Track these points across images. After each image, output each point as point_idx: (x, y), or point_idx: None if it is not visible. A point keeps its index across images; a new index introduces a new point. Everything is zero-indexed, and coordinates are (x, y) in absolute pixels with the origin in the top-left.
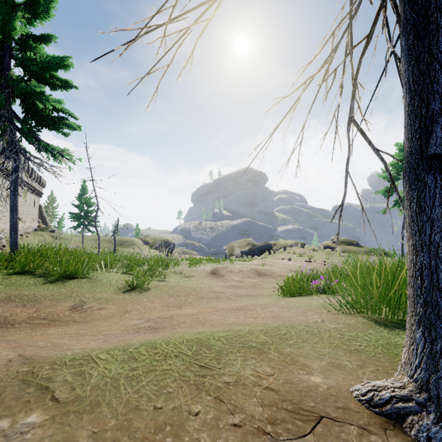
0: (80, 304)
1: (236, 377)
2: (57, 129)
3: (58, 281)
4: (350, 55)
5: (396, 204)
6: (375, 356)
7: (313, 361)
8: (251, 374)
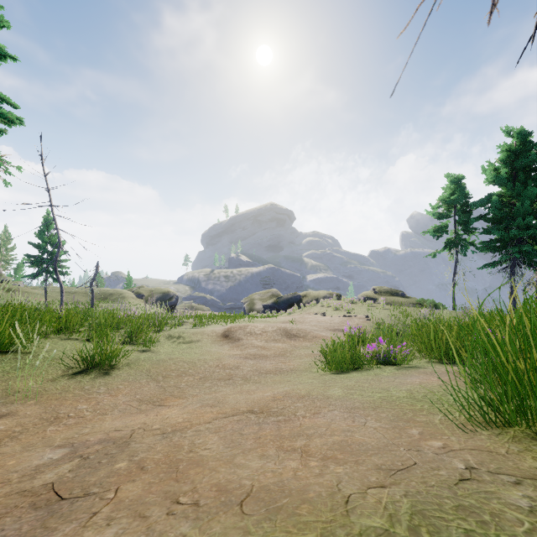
0: None
1: None
2: None
3: None
4: None
5: (446, 247)
6: None
7: None
8: None
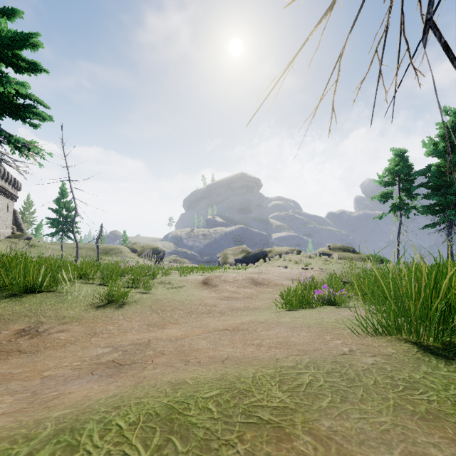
0: (35, 325)
1: None
2: (24, 119)
3: (15, 296)
4: None
5: (391, 210)
6: None
7: (378, 453)
8: None
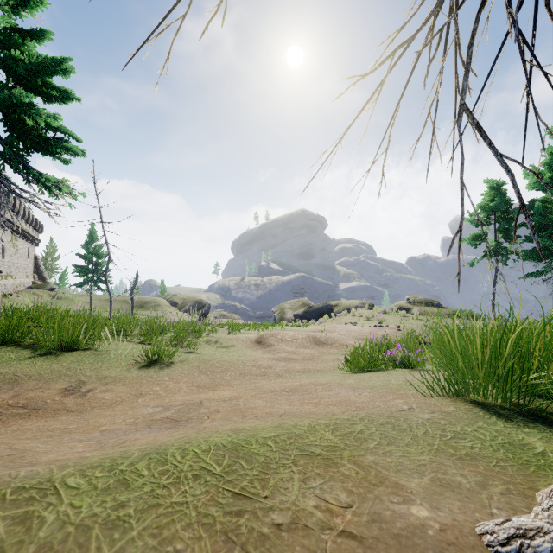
0: (77, 385)
1: (292, 513)
2: (53, 154)
3: (50, 354)
4: (456, 24)
5: (485, 255)
6: (498, 464)
7: (410, 477)
8: (315, 506)
